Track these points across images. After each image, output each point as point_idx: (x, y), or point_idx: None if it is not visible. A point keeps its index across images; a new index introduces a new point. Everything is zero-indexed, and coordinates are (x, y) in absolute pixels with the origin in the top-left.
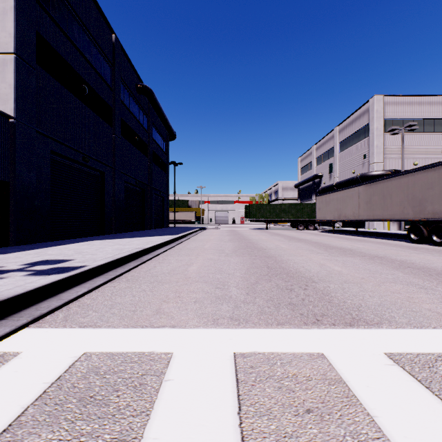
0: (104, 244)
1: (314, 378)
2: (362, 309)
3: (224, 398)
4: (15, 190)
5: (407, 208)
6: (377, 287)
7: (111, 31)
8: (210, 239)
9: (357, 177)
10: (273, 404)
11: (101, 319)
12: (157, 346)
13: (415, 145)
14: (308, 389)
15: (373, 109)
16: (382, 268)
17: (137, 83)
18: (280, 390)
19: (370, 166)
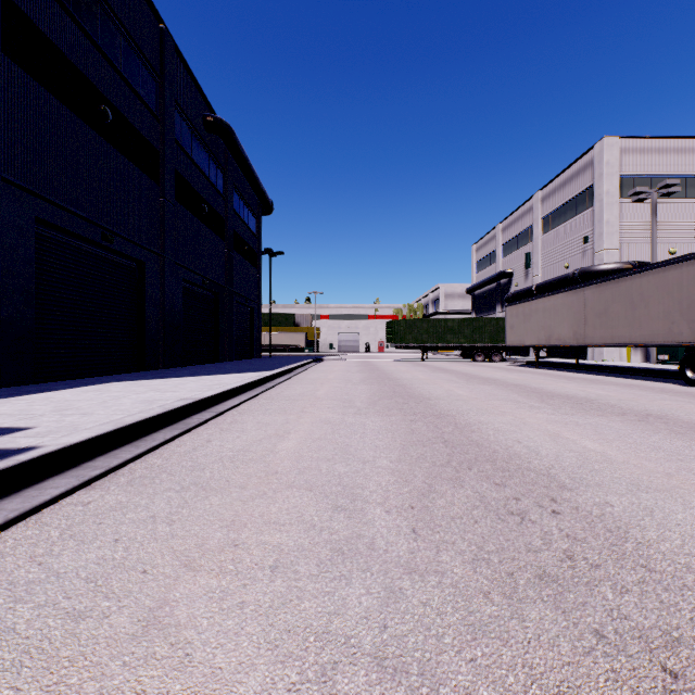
0: (129, 389)
1: None
2: None
3: None
4: None
5: (680, 324)
6: None
7: (157, 18)
8: (329, 379)
9: (574, 275)
10: None
11: None
12: None
13: (671, 220)
14: None
15: (602, 160)
16: (687, 444)
17: (206, 115)
18: None
19: (596, 256)
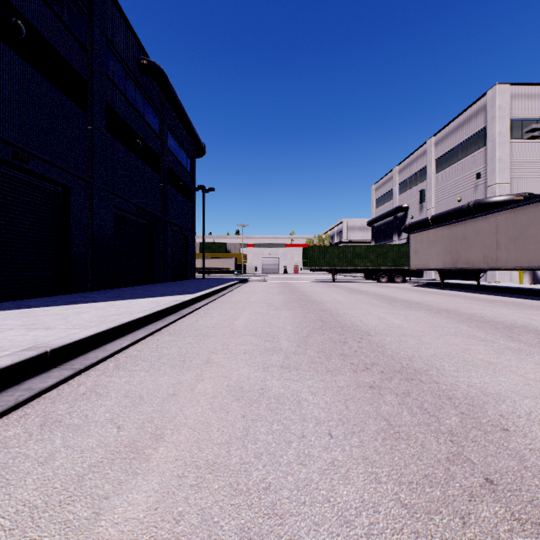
0: None
1: None
2: None
3: None
4: None
5: None
6: None
7: None
8: (251, 303)
9: (469, 206)
10: None
11: None
12: None
13: None
14: None
15: (495, 104)
16: None
17: (140, 57)
18: None
19: (488, 190)
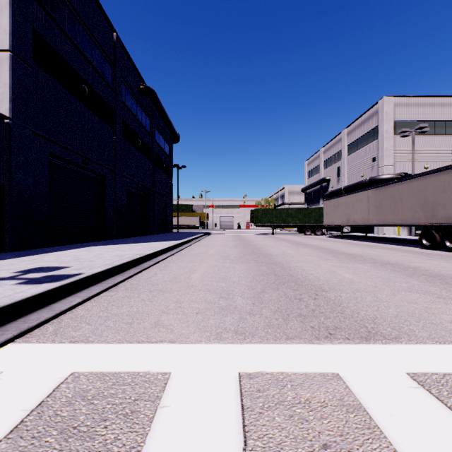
0: (104, 250)
1: (330, 403)
2: (378, 321)
3: (228, 430)
4: (11, 194)
5: (419, 213)
6: (392, 297)
7: (112, 30)
8: (215, 245)
9: (366, 181)
10: (283, 437)
11: (94, 333)
12: (154, 364)
13: (426, 148)
14: (323, 418)
15: (383, 111)
16: (396, 275)
17: (140, 84)
18: (291, 419)
19: (379, 170)
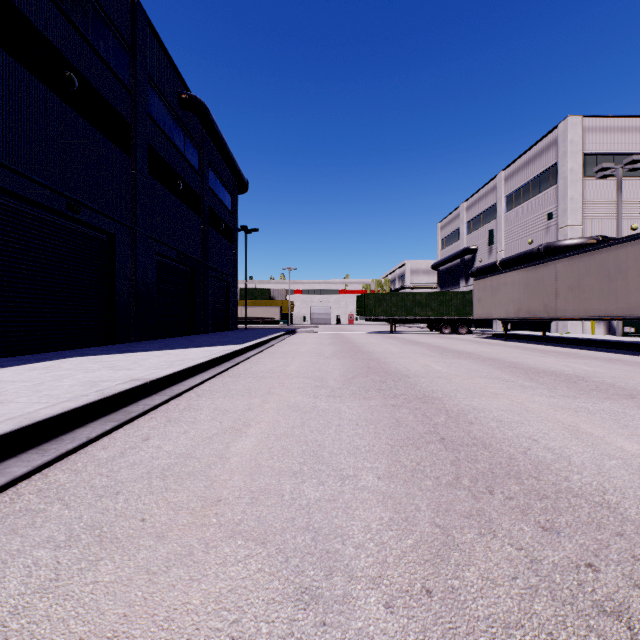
0: (82, 366)
1: None
2: None
3: None
4: None
5: None
6: None
7: None
8: (301, 353)
9: (539, 250)
10: None
11: None
12: None
13: (633, 197)
14: None
15: (566, 139)
16: None
17: (181, 92)
18: None
19: (560, 232)
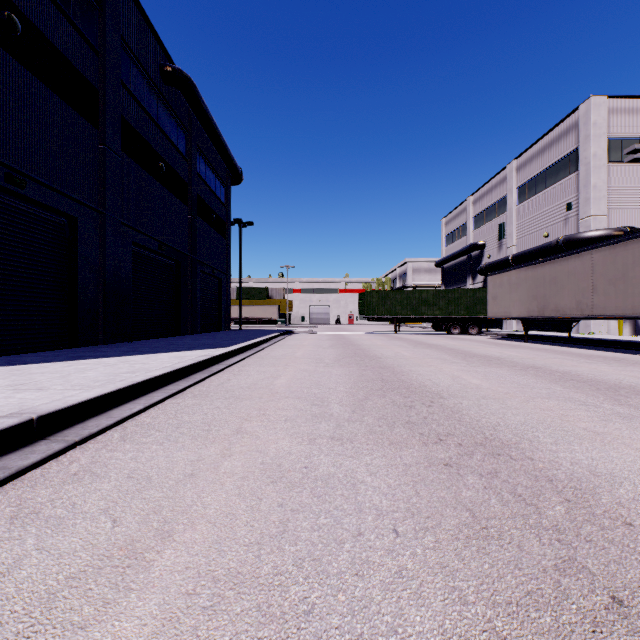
0: None
1: None
2: None
3: None
4: None
5: None
6: None
7: None
8: (296, 358)
9: (558, 243)
10: None
11: None
12: None
13: None
14: None
15: (589, 121)
16: None
17: (163, 64)
18: None
19: (581, 223)
